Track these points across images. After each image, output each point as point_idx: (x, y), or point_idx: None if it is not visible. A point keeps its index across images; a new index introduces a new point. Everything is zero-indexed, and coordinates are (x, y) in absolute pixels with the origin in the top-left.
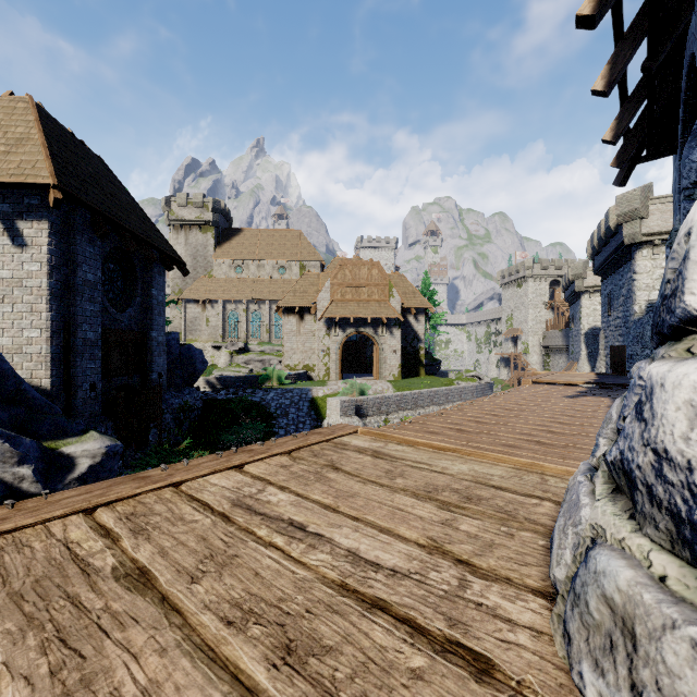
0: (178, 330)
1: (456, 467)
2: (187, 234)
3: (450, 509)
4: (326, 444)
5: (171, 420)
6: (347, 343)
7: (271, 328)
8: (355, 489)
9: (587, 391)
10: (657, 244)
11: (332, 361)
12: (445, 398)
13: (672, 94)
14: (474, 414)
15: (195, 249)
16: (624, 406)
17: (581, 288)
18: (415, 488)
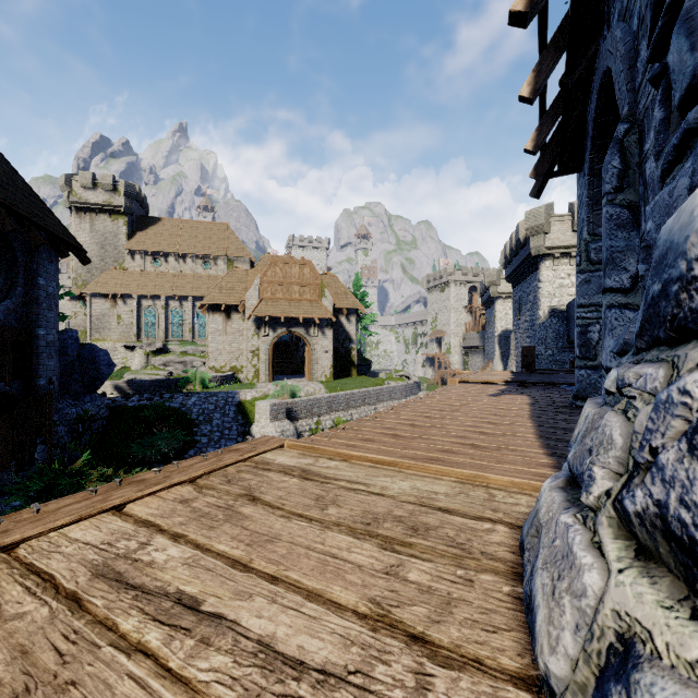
0: (81, 328)
1: (397, 486)
2: (93, 219)
3: (394, 548)
4: (244, 465)
5: (66, 434)
6: (278, 343)
7: (195, 327)
8: (276, 529)
9: (507, 389)
10: (557, 257)
11: (262, 362)
12: (377, 397)
13: (580, 115)
14: (408, 416)
15: (103, 237)
16: (649, 432)
17: (495, 294)
18: (351, 520)
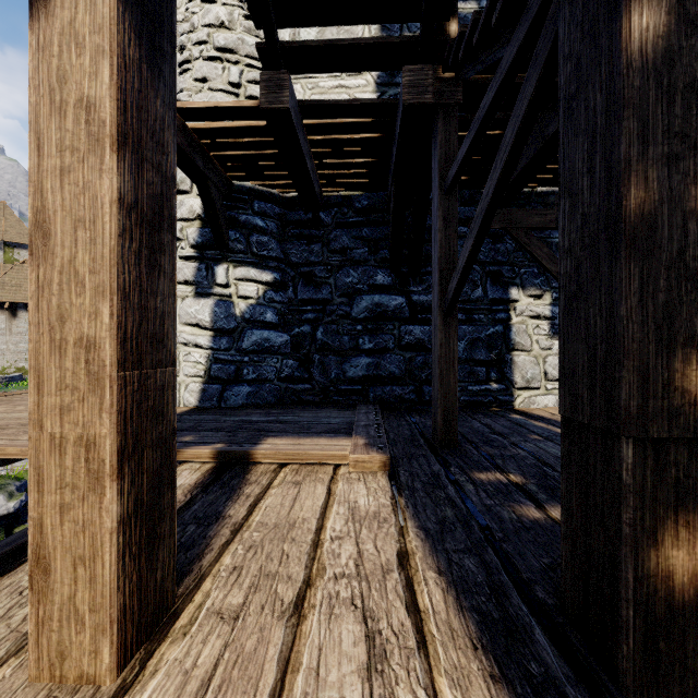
0: None
1: None
2: None
3: None
4: None
5: None
6: None
7: None
8: None
9: None
10: None
11: None
12: None
13: None
14: None
15: None
16: None
17: None
18: None
